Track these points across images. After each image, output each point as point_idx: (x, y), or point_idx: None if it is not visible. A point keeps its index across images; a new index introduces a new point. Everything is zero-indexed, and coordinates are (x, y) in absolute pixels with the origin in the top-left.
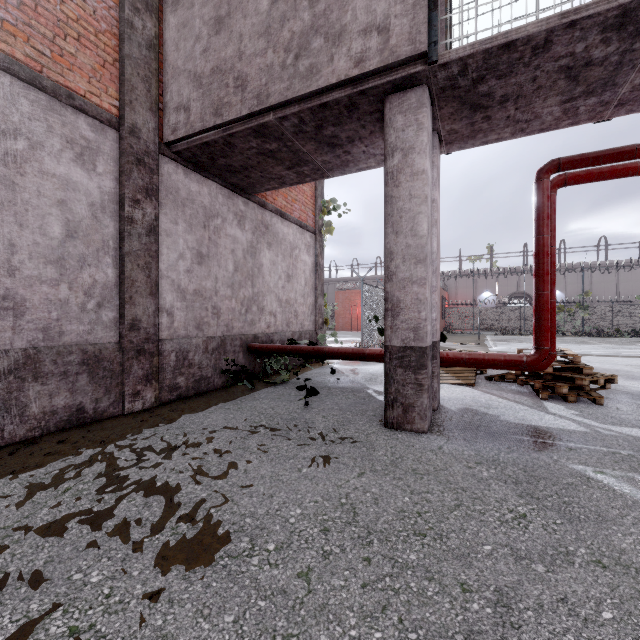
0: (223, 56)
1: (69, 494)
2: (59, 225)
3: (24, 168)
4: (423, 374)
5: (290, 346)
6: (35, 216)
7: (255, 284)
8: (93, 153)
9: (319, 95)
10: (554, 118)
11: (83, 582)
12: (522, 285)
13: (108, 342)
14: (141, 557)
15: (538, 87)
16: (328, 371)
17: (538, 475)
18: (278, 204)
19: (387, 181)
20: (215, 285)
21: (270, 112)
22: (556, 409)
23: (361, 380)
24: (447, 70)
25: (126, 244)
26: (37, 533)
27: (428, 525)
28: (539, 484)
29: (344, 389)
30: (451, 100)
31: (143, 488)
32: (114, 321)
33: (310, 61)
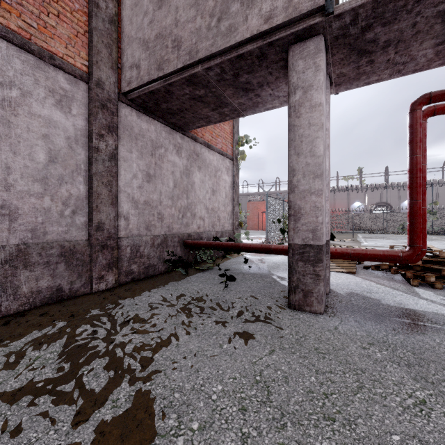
0: (164, 25)
1: (37, 362)
2: (43, 153)
3: (17, 110)
4: (320, 267)
5: (214, 242)
6: (25, 146)
7: (189, 197)
8: (69, 100)
9: (236, 48)
10: (427, 59)
11: None
12: (384, 197)
13: (80, 239)
14: (82, 431)
15: (417, 32)
16: (242, 260)
17: (427, 358)
18: (206, 138)
19: (290, 113)
20: (160, 197)
21: (199, 64)
22: (427, 295)
23: (267, 268)
24: (341, 20)
25: (93, 167)
26: (4, 400)
27: (335, 408)
28: (430, 367)
29: (255, 275)
30: (342, 47)
31: (95, 359)
32: (85, 224)
33: (229, 22)
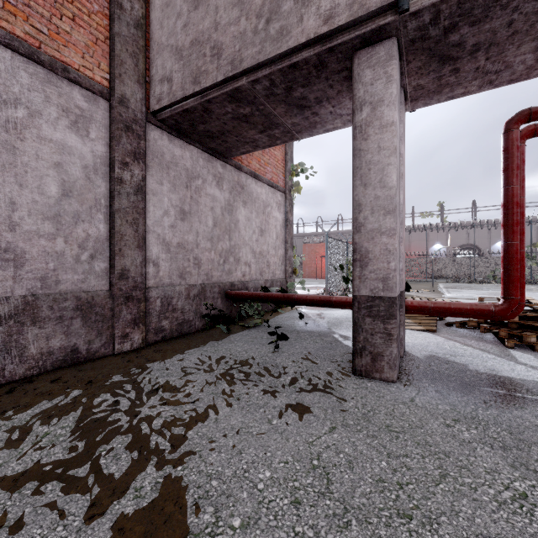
0: (201, 29)
1: (46, 440)
2: (56, 185)
3: (24, 134)
4: (392, 324)
5: (262, 293)
6: (34, 177)
7: (232, 238)
8: (86, 121)
9: (289, 56)
10: (526, 67)
11: None
12: (471, 238)
13: (100, 290)
14: (97, 527)
15: (513, 32)
16: (297, 315)
17: (527, 439)
18: (252, 167)
19: (355, 135)
20: (196, 239)
21: (243, 76)
22: (525, 359)
23: (327, 324)
24: (418, 19)
25: (116, 202)
26: (3, 487)
27: (412, 502)
28: (531, 451)
29: (312, 333)
30: (420, 53)
31: (116, 436)
32: (105, 271)
33: (280, 24)
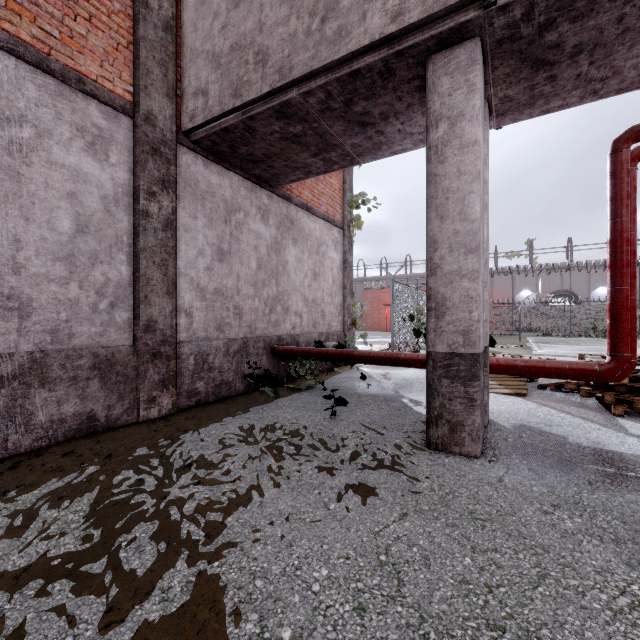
0: (242, 30)
1: (55, 527)
2: (69, 219)
3: (30, 158)
4: (475, 387)
5: (316, 349)
6: (42, 209)
7: (279, 282)
8: (105, 142)
9: (349, 62)
10: (639, 73)
11: None
12: (566, 282)
13: (122, 345)
14: (115, 638)
15: (624, 30)
16: (357, 375)
17: None
18: (304, 198)
19: (430, 157)
20: (237, 283)
21: (293, 87)
22: (638, 429)
23: (394, 387)
24: (507, 14)
25: (141, 240)
26: (2, 586)
27: (505, 610)
28: None
29: (376, 397)
30: (508, 56)
31: (139, 523)
32: (128, 322)
33: (338, 23)
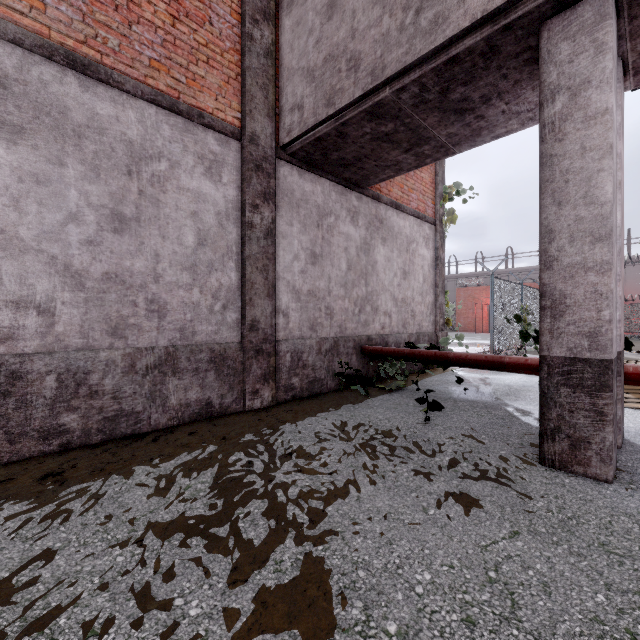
0: (335, 41)
1: (188, 493)
2: (192, 235)
3: (166, 186)
4: (605, 398)
5: (407, 350)
6: (174, 228)
7: (369, 283)
8: (219, 165)
9: (446, 49)
10: None
11: (182, 612)
12: None
13: (231, 342)
14: (240, 595)
15: None
16: (451, 379)
17: None
18: (393, 196)
19: (544, 136)
20: (328, 285)
21: (386, 87)
22: None
23: (495, 393)
24: None
25: (246, 248)
26: (156, 533)
27: None
28: None
29: (474, 403)
30: None
31: (252, 500)
32: (236, 322)
33: (434, 11)
